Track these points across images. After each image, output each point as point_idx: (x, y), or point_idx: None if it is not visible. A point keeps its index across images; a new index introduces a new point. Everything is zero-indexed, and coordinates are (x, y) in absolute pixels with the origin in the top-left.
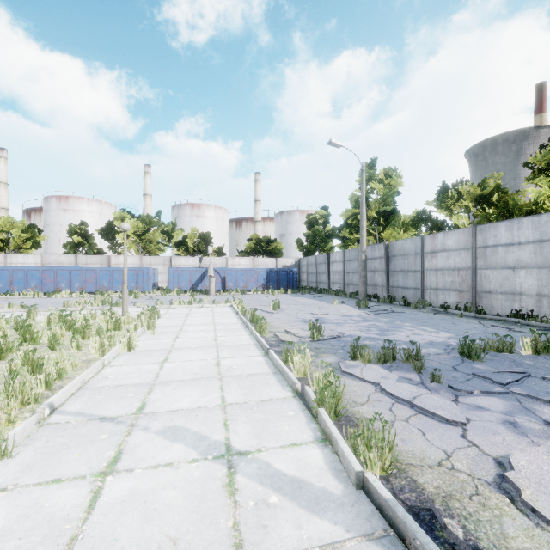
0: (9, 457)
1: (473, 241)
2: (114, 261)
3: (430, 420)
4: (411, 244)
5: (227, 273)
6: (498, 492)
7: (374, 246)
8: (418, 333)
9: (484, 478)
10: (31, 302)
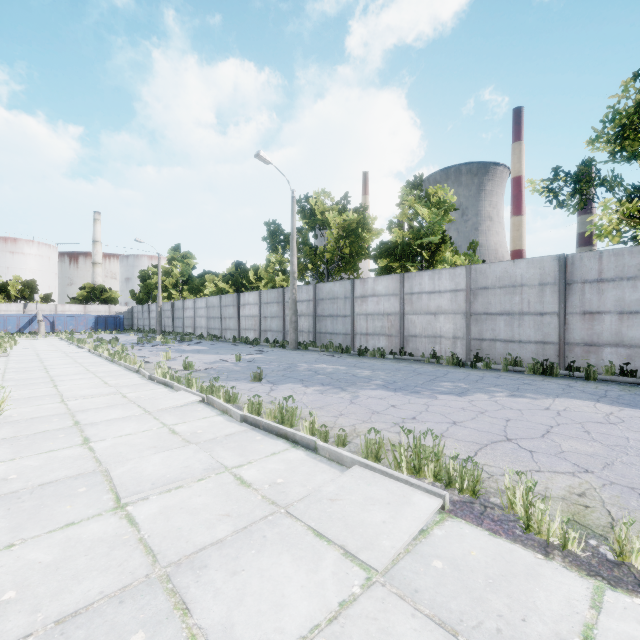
0: (12, 349)
1: (194, 305)
2: None
3: None
4: (180, 304)
5: (56, 319)
6: None
7: (168, 303)
8: None
9: None
10: None
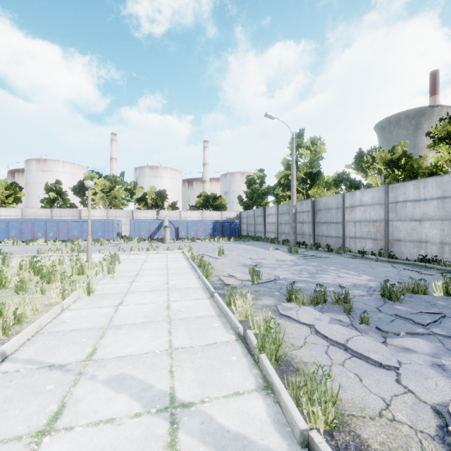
0: None
1: (386, 197)
2: (84, 214)
3: (364, 364)
4: (333, 200)
5: (180, 224)
6: (443, 449)
7: (302, 201)
8: (342, 276)
9: (426, 431)
10: (10, 249)
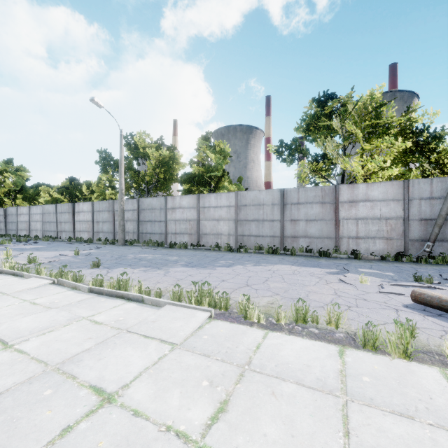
0: None
1: (29, 211)
2: None
3: None
4: (14, 210)
5: None
6: None
7: None
8: None
9: None
10: None
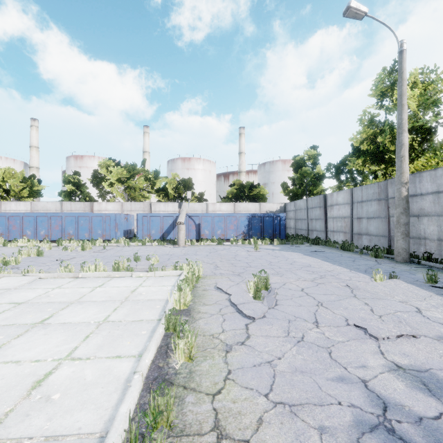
0: None
1: None
2: (96, 208)
3: None
4: None
5: (202, 219)
6: None
7: (419, 174)
8: None
9: None
10: None
